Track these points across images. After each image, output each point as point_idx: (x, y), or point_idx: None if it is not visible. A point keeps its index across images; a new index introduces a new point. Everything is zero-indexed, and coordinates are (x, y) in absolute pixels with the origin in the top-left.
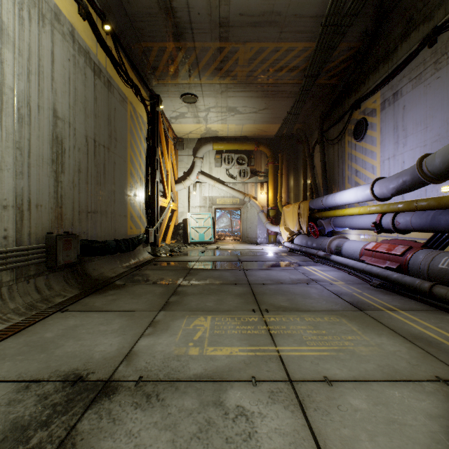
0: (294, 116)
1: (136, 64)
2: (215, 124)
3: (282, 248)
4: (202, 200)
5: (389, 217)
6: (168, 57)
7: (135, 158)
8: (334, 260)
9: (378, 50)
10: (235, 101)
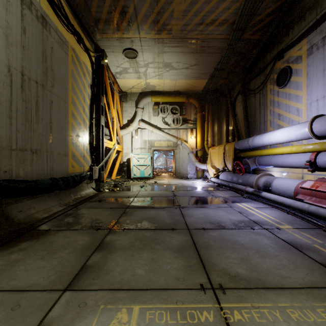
0: (219, 71)
1: (79, 13)
2: (153, 79)
3: (209, 183)
4: (142, 143)
5: (325, 155)
6: (108, 7)
7: (78, 102)
8: (265, 197)
9: (304, 0)
10: (170, 56)
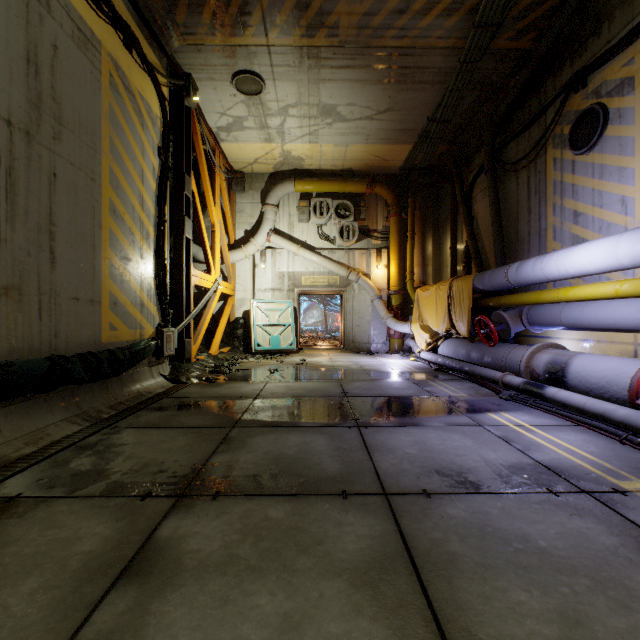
0: (439, 124)
1: None
2: (299, 144)
3: (418, 363)
4: (276, 278)
5: None
6: None
7: (127, 182)
8: (557, 399)
9: None
10: (334, 91)
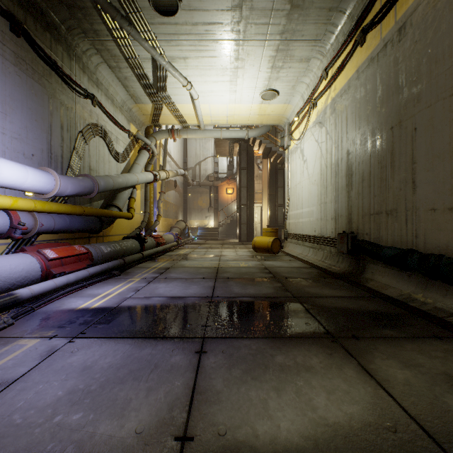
0: None
1: None
2: None
3: None
4: None
5: (26, 216)
6: None
7: None
8: (38, 294)
9: None
10: None
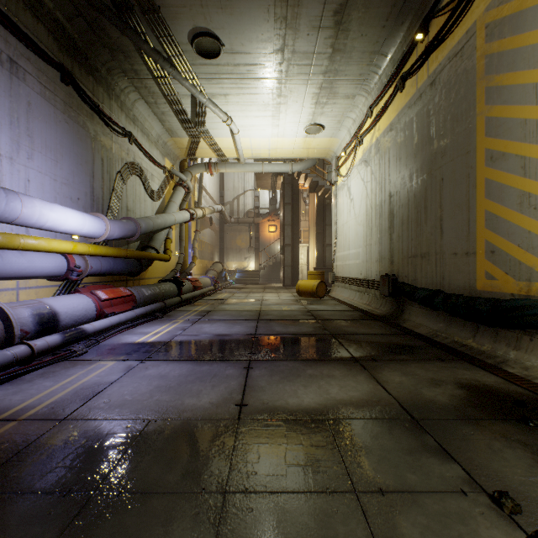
0: None
1: None
2: None
3: None
4: None
5: (79, 259)
6: None
7: (512, 103)
8: (99, 329)
9: None
10: None
